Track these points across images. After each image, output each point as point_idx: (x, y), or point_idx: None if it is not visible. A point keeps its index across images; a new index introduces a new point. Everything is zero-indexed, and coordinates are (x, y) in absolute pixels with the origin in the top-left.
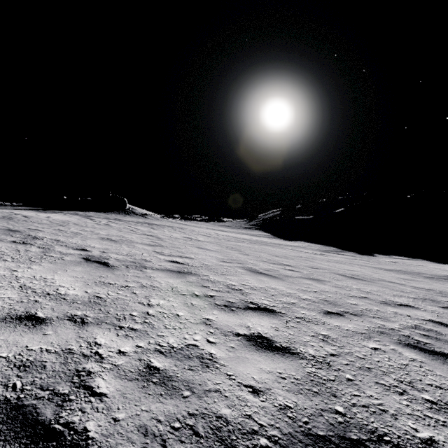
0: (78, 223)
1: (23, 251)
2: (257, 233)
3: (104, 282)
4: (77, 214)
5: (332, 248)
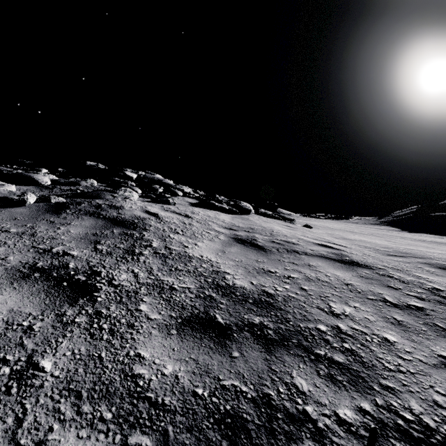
0: None
1: None
2: (383, 228)
3: None
4: None
5: None
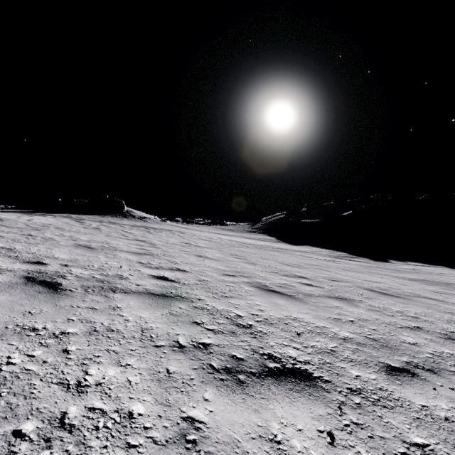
0: (61, 227)
1: None
2: (261, 237)
3: (24, 326)
4: (69, 217)
5: (342, 253)
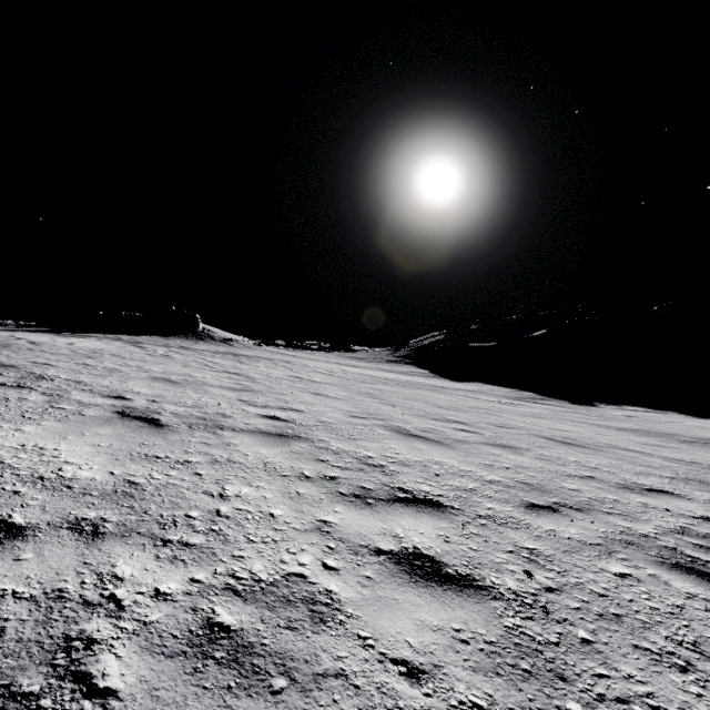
0: (118, 354)
1: (14, 400)
2: (407, 369)
3: (147, 454)
4: (119, 339)
5: (528, 393)
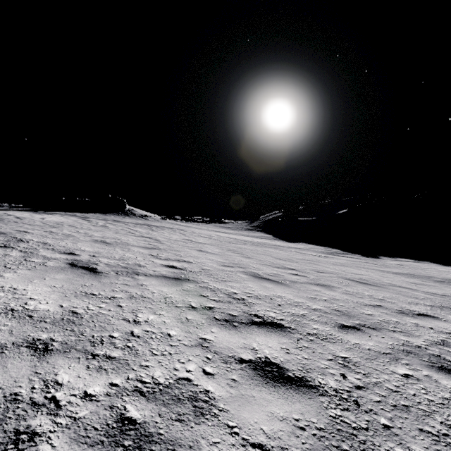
0: (73, 225)
1: (0, 256)
2: (259, 235)
3: (86, 292)
4: (74, 215)
5: (336, 250)
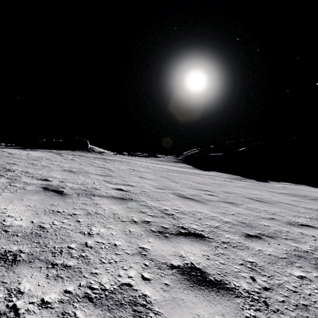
0: (49, 158)
1: None
2: (182, 165)
3: (53, 210)
4: (51, 152)
5: (237, 176)
